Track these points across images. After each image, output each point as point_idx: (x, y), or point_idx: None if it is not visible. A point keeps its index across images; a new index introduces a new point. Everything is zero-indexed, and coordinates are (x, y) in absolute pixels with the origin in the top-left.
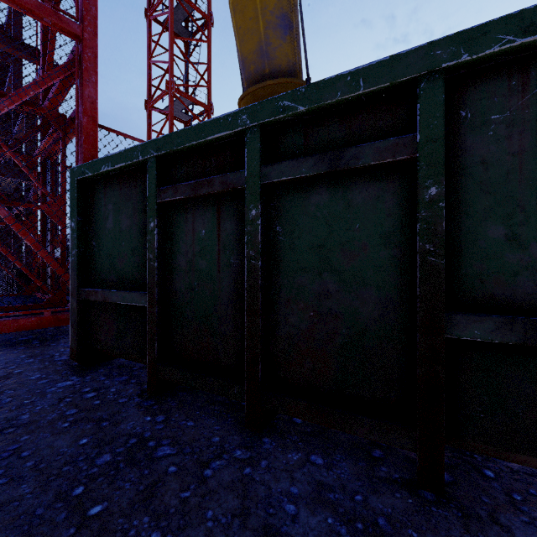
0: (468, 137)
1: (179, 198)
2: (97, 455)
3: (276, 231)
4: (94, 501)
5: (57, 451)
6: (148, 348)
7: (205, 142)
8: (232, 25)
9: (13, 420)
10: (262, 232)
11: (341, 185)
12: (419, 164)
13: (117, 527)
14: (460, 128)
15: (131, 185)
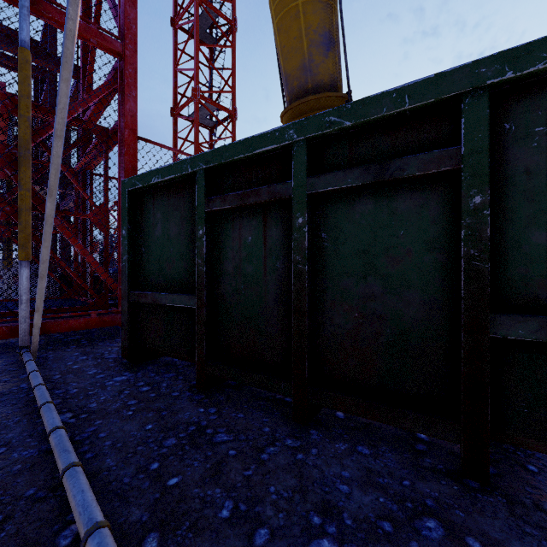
0: (512, 148)
1: (226, 207)
2: (164, 438)
3: (321, 237)
4: (170, 474)
5: (128, 434)
6: (196, 347)
7: (252, 155)
8: (276, 44)
9: (83, 408)
10: (308, 238)
11: (386, 194)
12: (463, 174)
13: (194, 495)
14: (504, 140)
15: (179, 196)
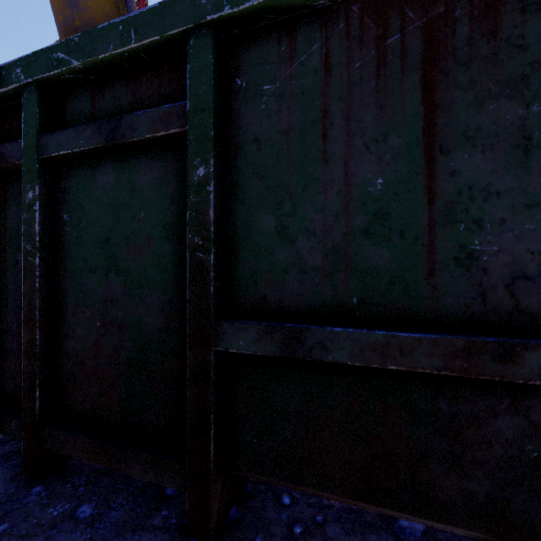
0: (243, 110)
1: None
2: None
3: (63, 220)
4: None
5: None
6: None
7: None
8: None
9: None
10: (43, 220)
11: (127, 163)
12: (188, 138)
13: None
14: (236, 99)
15: None
